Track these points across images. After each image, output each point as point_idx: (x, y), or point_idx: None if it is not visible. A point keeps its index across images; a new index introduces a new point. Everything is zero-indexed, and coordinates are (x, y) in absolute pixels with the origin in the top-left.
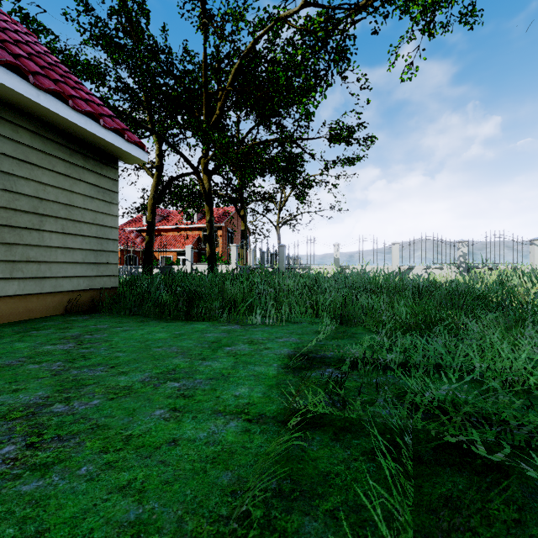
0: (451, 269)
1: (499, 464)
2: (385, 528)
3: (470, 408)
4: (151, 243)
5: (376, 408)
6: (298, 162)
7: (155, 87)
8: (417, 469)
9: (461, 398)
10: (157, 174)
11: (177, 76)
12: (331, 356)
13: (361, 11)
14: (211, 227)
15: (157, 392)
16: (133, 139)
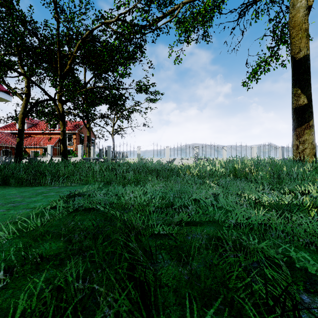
0: (192, 159)
1: (98, 209)
2: (48, 215)
3: (96, 198)
4: (21, 143)
5: (76, 202)
6: (120, 100)
7: (23, 45)
8: (75, 211)
9: (106, 198)
10: (26, 98)
11: (40, 39)
12: (86, 194)
13: (147, 30)
14: (64, 134)
15: (3, 206)
16: (1, 89)
